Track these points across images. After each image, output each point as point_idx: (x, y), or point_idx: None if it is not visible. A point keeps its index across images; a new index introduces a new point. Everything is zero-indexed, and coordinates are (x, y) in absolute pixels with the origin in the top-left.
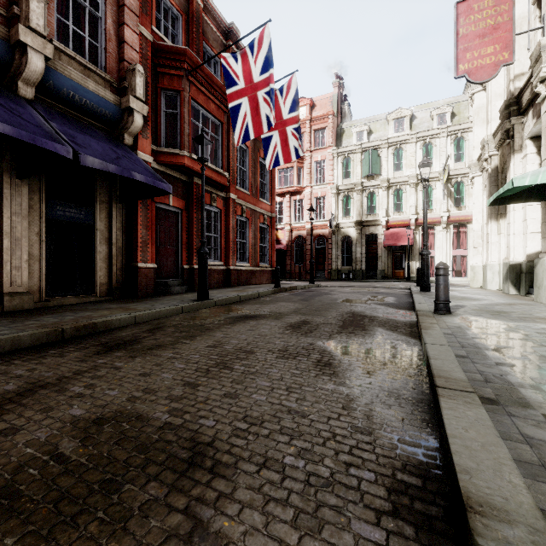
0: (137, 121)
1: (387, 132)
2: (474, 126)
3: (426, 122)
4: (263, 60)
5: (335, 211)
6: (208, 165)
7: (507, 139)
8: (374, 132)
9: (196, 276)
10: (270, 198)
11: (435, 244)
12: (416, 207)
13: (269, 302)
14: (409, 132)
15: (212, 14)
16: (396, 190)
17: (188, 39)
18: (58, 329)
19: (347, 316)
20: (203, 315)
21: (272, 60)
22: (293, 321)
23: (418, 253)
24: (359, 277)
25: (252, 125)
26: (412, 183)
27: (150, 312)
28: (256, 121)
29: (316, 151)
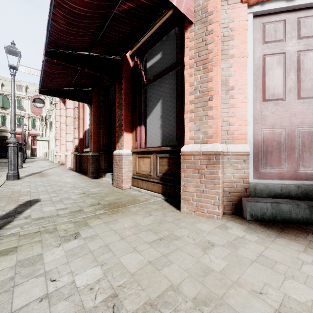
0: None
1: None
2: (44, 113)
3: (34, 92)
4: None
5: None
6: None
7: (46, 124)
8: (5, 86)
9: None
10: None
11: (37, 143)
12: (29, 127)
13: None
14: (25, 95)
15: None
16: (18, 118)
17: None
18: None
19: (2, 162)
20: None
21: None
22: None
23: (30, 147)
24: None
25: None
26: (27, 117)
27: None
28: None
29: None
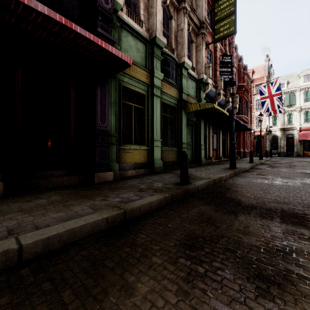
0: (237, 110)
1: (299, 82)
2: None
3: None
4: (276, 88)
5: (268, 123)
6: (246, 117)
7: None
8: (290, 83)
9: (241, 153)
10: (250, 123)
11: None
12: None
13: (281, 160)
14: None
15: (242, 65)
16: (305, 112)
17: (238, 77)
18: (260, 162)
19: None
20: (274, 162)
21: (280, 88)
22: (306, 162)
23: None
24: (282, 155)
25: (270, 107)
26: None
27: (263, 160)
28: (272, 106)
29: (256, 95)
